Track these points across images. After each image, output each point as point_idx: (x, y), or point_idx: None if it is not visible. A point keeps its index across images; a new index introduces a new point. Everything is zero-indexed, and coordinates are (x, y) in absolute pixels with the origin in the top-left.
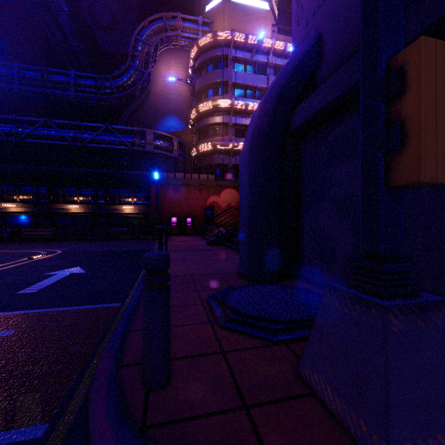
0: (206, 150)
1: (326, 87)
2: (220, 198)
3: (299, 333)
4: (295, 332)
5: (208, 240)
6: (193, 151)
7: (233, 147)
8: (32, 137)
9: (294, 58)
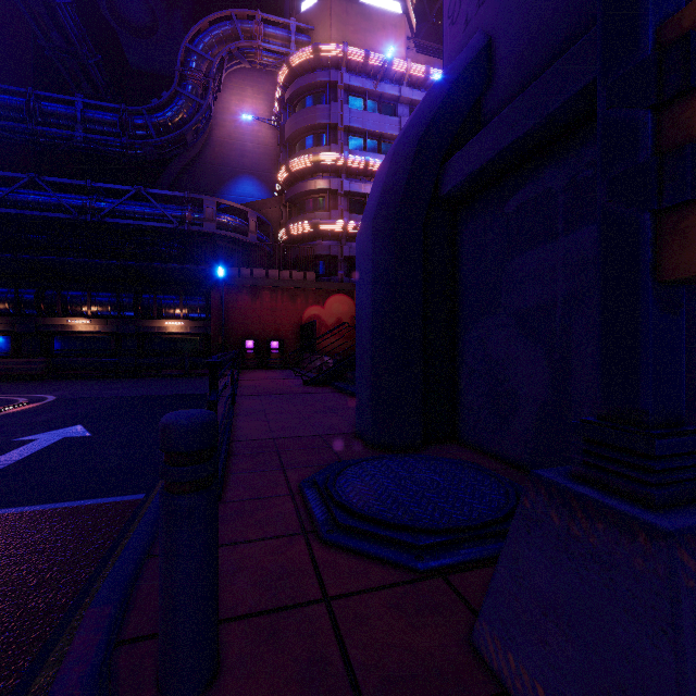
0: (303, 233)
1: (503, 121)
2: (325, 309)
3: (466, 552)
4: (460, 551)
5: (305, 378)
6: (282, 235)
7: (345, 229)
8: (8, 205)
9: (447, 76)
